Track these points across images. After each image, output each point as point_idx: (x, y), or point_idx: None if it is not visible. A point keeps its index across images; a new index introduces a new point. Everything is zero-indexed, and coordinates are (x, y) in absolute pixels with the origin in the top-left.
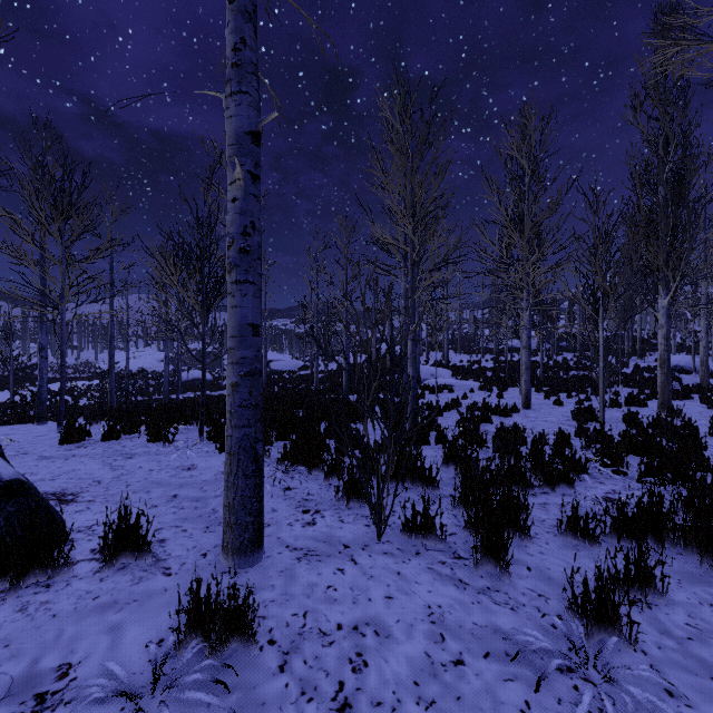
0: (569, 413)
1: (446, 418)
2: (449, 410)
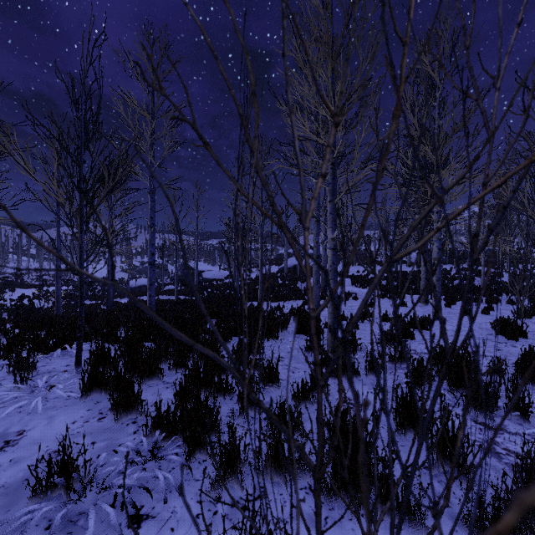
0: (484, 325)
1: (362, 331)
2: (362, 321)
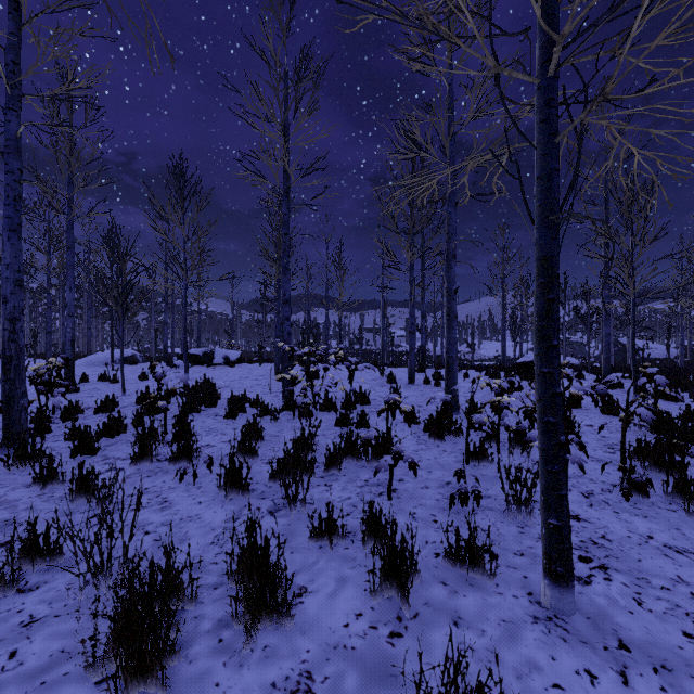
0: None
1: None
2: None
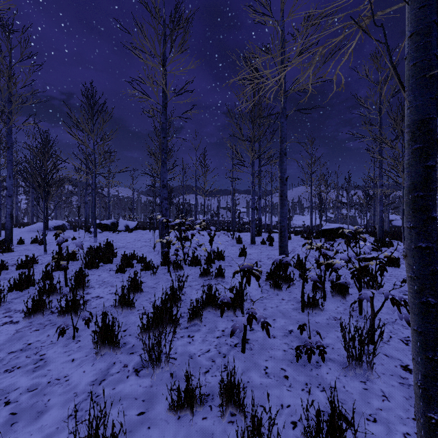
0: None
1: None
2: None
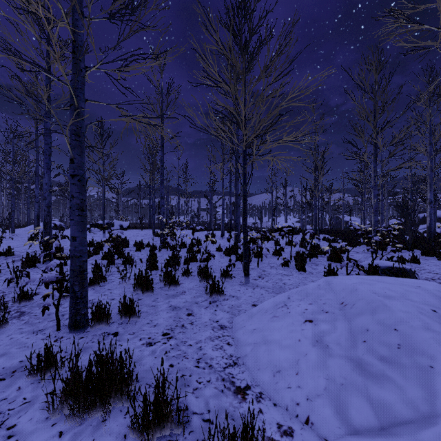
0: None
1: None
2: None
